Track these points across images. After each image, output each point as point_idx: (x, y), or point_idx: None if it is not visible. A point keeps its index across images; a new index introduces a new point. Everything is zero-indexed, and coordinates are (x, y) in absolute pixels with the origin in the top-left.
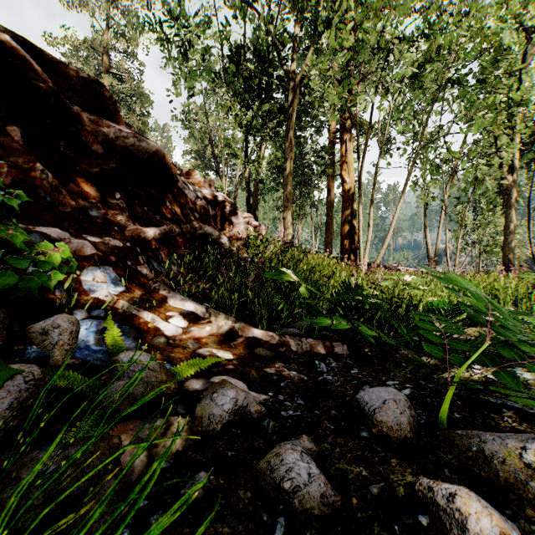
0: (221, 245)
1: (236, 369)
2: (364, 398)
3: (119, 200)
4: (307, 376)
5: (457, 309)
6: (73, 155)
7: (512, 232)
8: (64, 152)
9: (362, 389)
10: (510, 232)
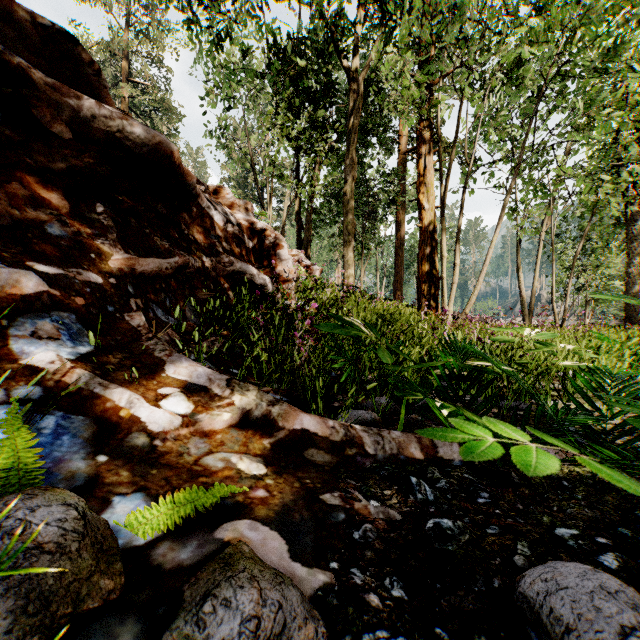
0: (261, 288)
1: (269, 497)
2: (554, 607)
3: (101, 214)
4: (400, 512)
5: (636, 383)
6: (19, 139)
7: (638, 274)
8: (3, 132)
9: (518, 554)
10: (635, 274)
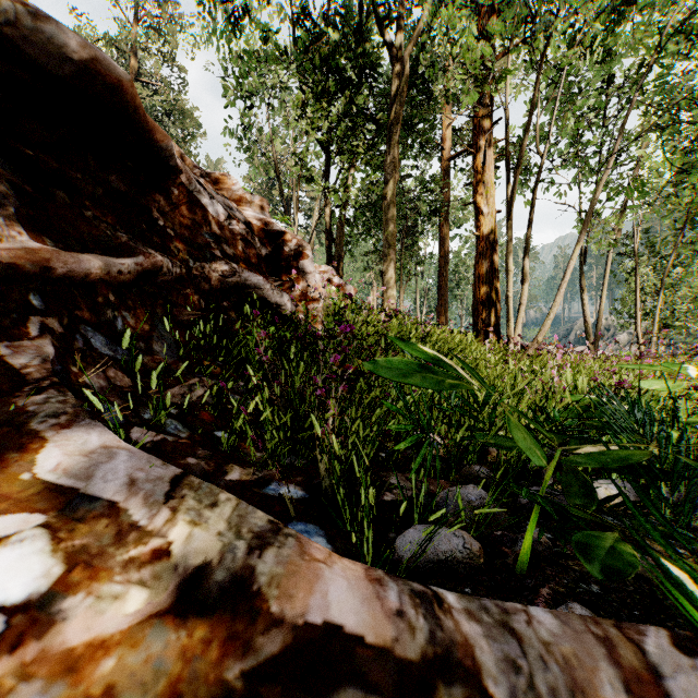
0: (277, 307)
1: None
2: None
3: None
4: None
5: None
6: None
7: None
8: None
9: None
10: None
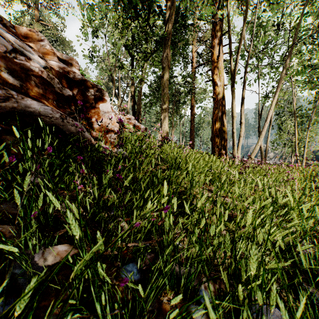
0: (70, 134)
1: None
2: None
3: None
4: None
5: None
6: None
7: None
8: None
9: None
10: None
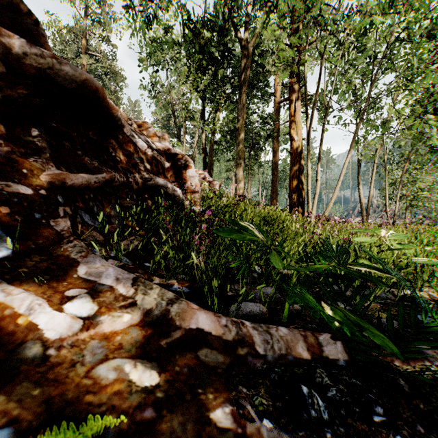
0: (174, 197)
1: (157, 419)
2: None
3: (36, 137)
4: None
5: None
6: None
7: None
8: None
9: None
10: None
